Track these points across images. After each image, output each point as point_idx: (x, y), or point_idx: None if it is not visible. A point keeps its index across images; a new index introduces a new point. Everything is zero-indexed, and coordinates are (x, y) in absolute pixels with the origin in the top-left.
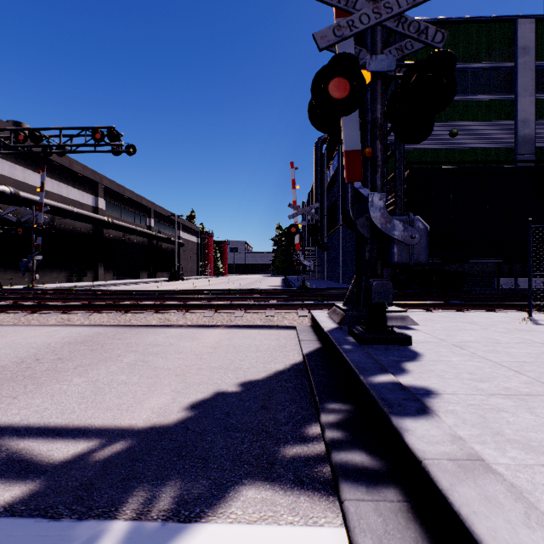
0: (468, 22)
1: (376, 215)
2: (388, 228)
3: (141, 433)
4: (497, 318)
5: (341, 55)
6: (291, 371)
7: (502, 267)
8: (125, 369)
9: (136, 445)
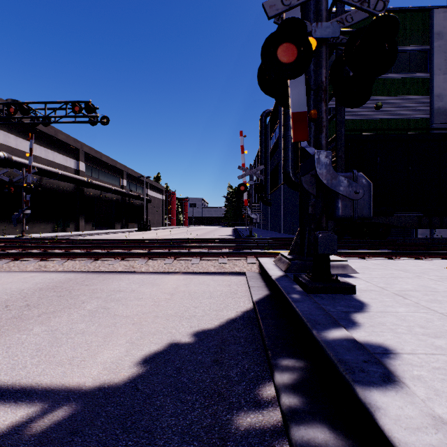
0: (391, 12)
1: (323, 172)
2: (333, 183)
3: (88, 395)
4: (426, 265)
5: (289, 20)
6: (242, 319)
7: (423, 220)
8: (86, 316)
9: (79, 412)
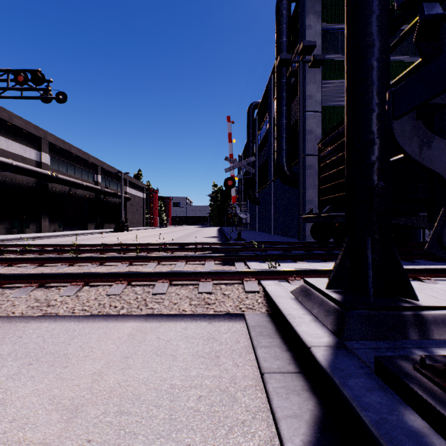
0: None
1: None
2: None
3: None
4: None
5: None
6: None
7: None
8: None
9: None
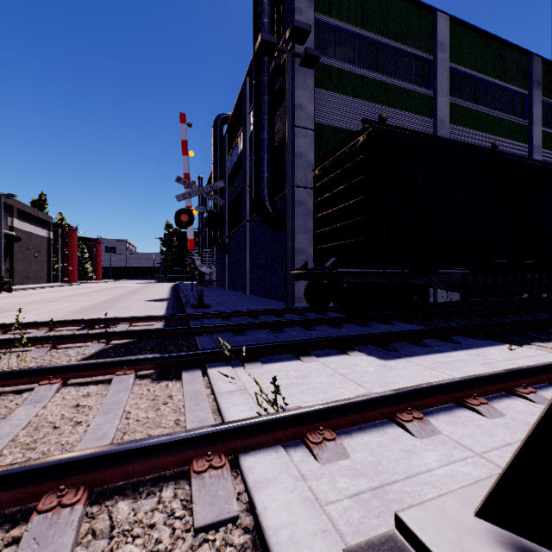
0: None
1: None
2: None
3: None
4: None
5: None
6: None
7: (467, 279)
8: None
9: None
